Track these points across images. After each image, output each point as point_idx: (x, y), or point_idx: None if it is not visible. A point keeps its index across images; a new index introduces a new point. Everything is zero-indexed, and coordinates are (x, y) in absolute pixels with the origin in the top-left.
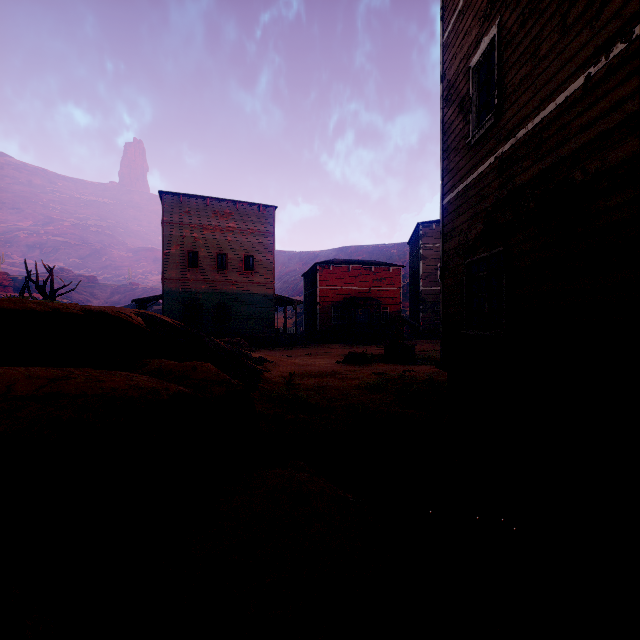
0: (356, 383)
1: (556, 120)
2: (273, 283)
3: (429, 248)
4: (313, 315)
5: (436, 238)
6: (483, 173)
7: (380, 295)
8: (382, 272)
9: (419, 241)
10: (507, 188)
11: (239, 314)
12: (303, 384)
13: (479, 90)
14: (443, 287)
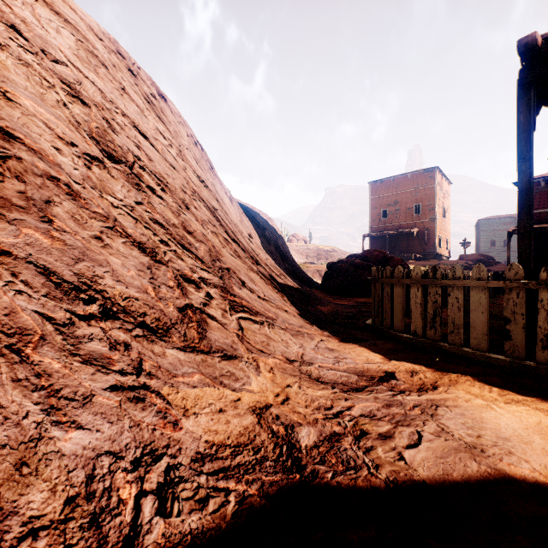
0: None
1: None
2: None
3: None
4: None
5: None
6: None
7: None
8: None
9: None
10: None
11: None
12: None
13: None
14: None
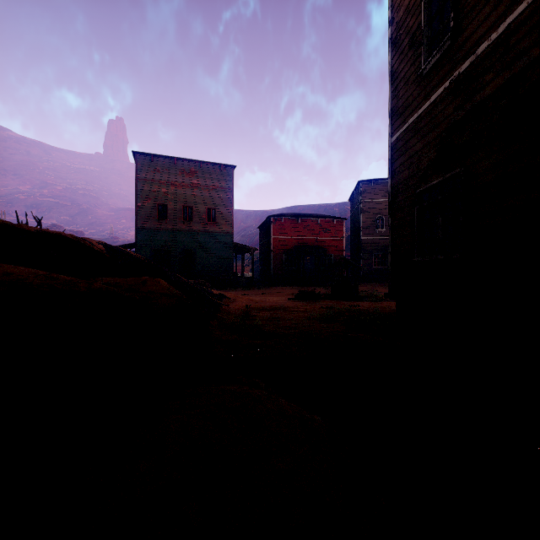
0: (307, 315)
1: (527, 20)
2: (232, 232)
3: (368, 203)
4: (267, 261)
5: (374, 194)
6: (436, 100)
7: (325, 244)
8: (327, 224)
9: (359, 197)
10: (465, 108)
11: (203, 259)
12: (258, 316)
13: (431, 21)
14: (391, 220)
